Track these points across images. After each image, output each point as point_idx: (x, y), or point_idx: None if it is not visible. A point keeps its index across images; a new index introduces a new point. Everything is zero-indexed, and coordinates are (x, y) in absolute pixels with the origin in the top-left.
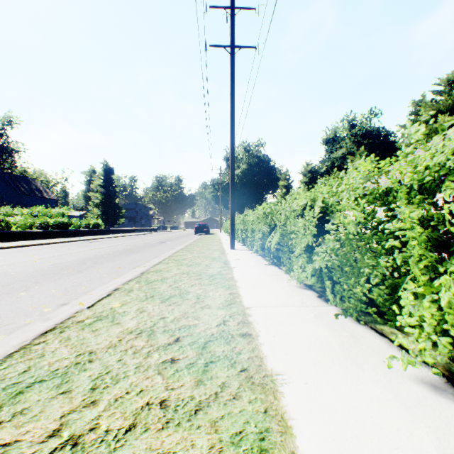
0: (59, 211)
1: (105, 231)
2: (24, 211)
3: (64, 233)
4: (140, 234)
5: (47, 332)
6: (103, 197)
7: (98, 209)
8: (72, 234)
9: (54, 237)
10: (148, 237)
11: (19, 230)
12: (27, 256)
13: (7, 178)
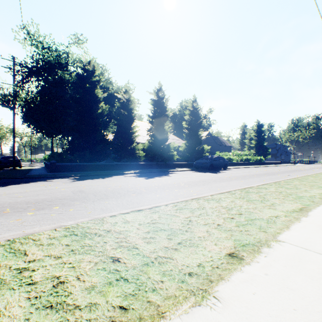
0: (244, 153)
1: (264, 163)
2: (229, 154)
3: (248, 163)
4: (287, 165)
5: (307, 175)
6: (255, 142)
7: (252, 150)
8: (251, 164)
9: (245, 165)
10: (296, 166)
11: (236, 162)
12: (259, 169)
13: (213, 139)
